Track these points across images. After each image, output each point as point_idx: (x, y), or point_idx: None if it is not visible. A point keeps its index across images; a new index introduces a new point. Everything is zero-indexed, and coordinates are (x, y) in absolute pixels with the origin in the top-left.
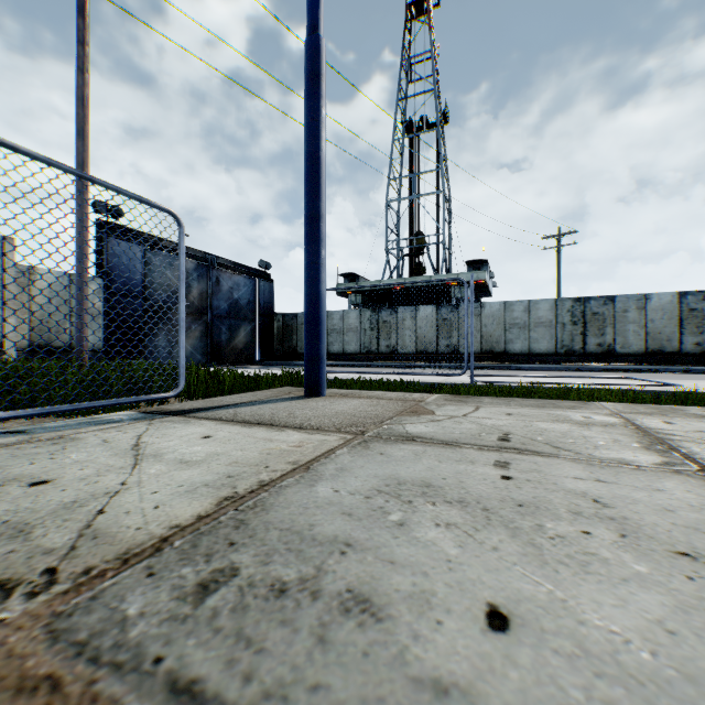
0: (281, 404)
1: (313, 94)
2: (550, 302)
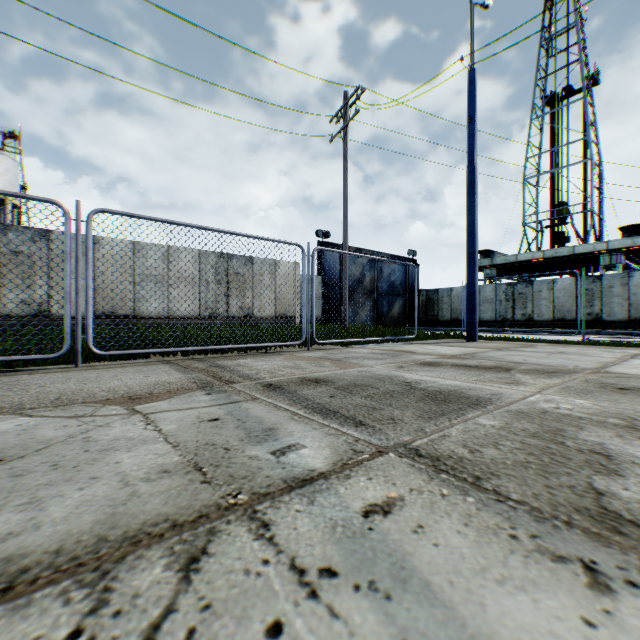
0: (457, 343)
1: (471, 193)
2: None
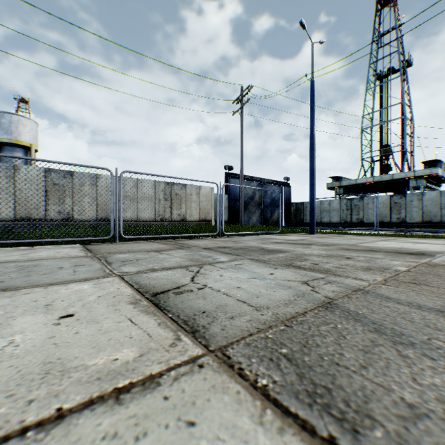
0: (303, 235)
1: (312, 150)
2: None
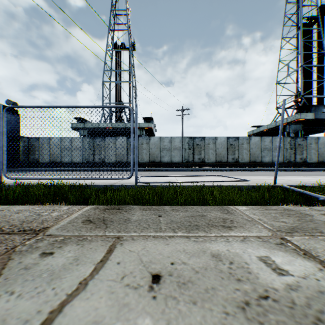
0: None
1: None
2: (180, 138)
